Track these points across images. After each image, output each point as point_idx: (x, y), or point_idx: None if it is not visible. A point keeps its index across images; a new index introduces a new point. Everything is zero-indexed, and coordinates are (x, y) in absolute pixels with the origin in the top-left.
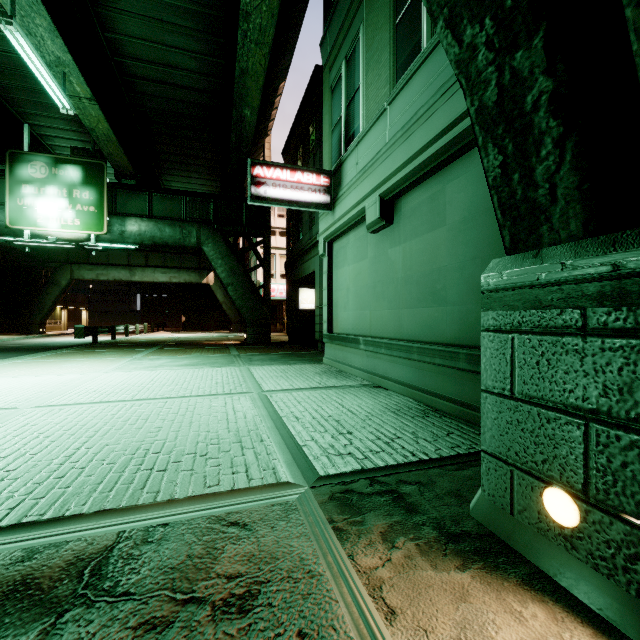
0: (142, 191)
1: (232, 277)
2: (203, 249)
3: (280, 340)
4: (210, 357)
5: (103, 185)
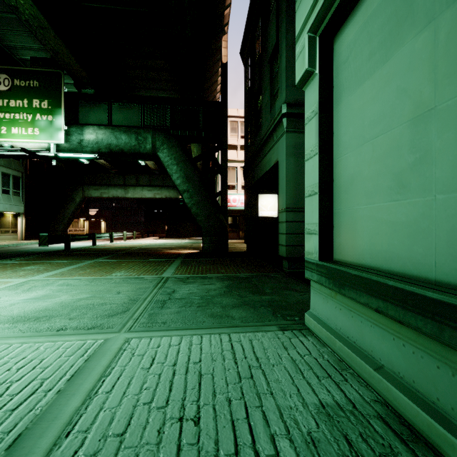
0: (102, 101)
1: (187, 183)
2: (158, 155)
3: (238, 249)
4: (120, 284)
5: (60, 93)
